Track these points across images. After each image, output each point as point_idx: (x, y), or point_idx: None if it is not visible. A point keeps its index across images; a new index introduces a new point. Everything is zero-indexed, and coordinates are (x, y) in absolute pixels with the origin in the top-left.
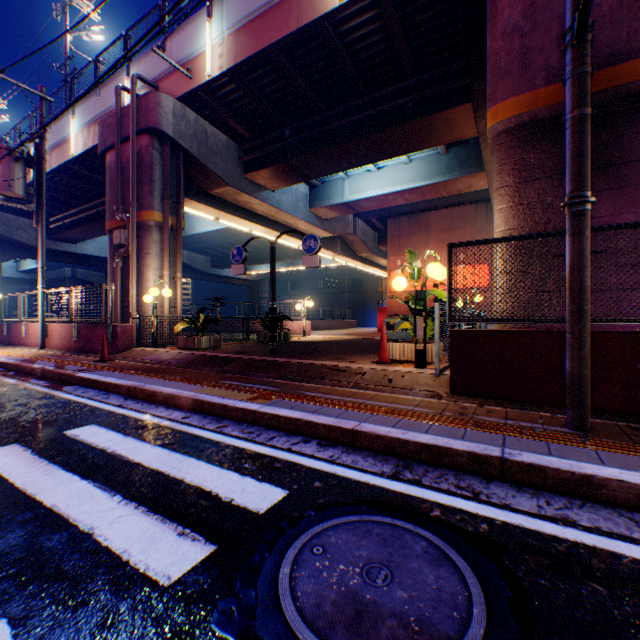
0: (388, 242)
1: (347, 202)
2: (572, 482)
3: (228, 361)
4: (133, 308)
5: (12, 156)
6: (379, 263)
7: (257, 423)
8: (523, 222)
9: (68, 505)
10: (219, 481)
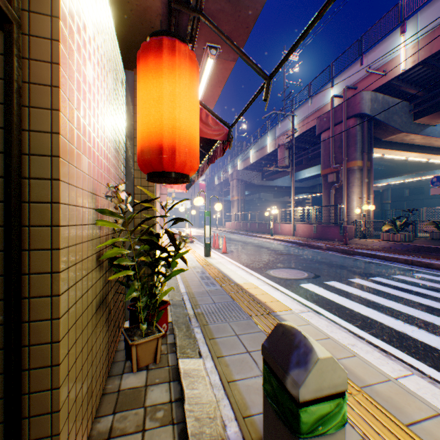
0: None
1: None
2: None
3: None
4: (343, 216)
5: (284, 148)
6: None
7: None
8: None
9: None
10: None
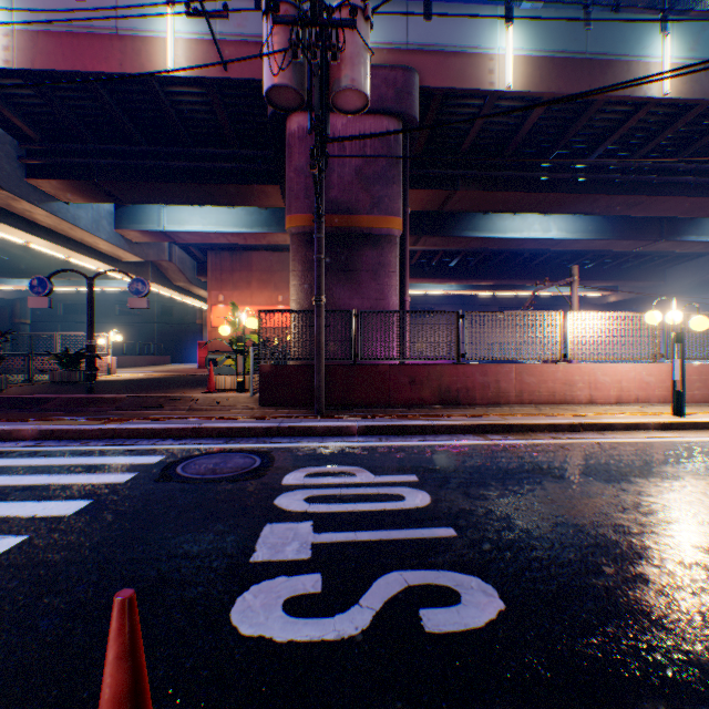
0: (211, 275)
1: (166, 231)
2: (306, 430)
3: (43, 401)
4: None
5: None
6: (200, 294)
7: (118, 437)
8: (307, 296)
9: (10, 482)
10: (116, 460)
